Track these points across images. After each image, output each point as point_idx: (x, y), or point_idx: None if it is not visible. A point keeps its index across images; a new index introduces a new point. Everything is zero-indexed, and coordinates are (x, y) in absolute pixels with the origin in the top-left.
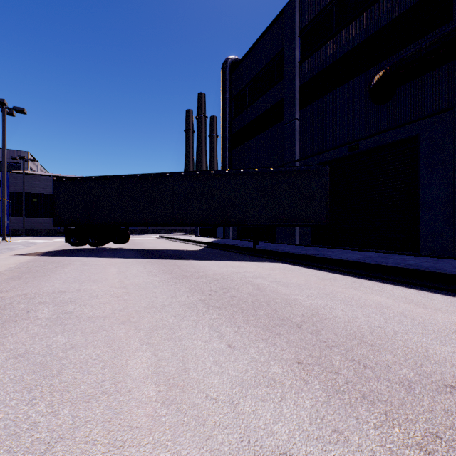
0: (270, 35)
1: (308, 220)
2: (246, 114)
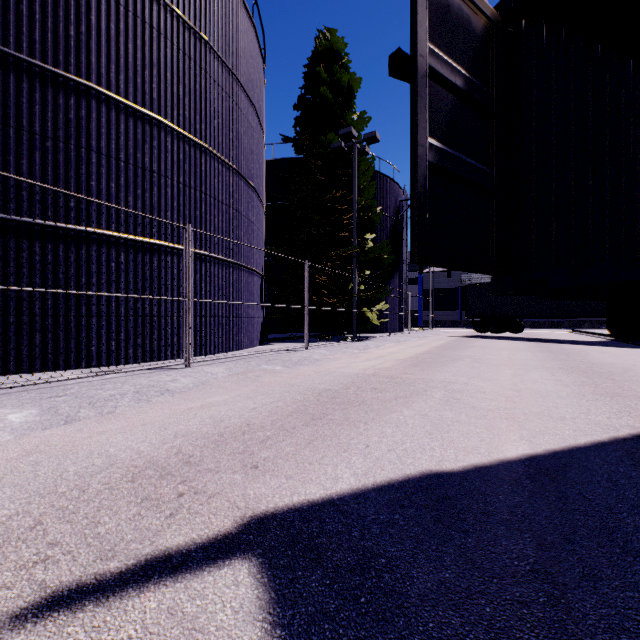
0: None
1: None
2: None
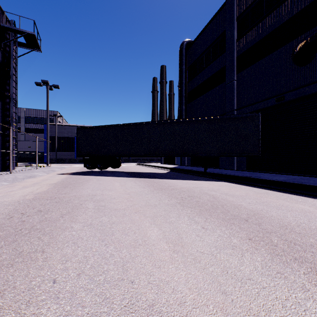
0: (215, 22)
1: (244, 152)
2: (197, 79)
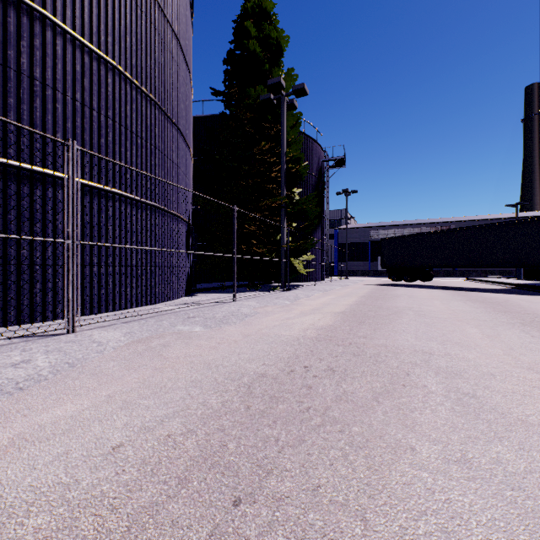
0: None
1: None
2: None
